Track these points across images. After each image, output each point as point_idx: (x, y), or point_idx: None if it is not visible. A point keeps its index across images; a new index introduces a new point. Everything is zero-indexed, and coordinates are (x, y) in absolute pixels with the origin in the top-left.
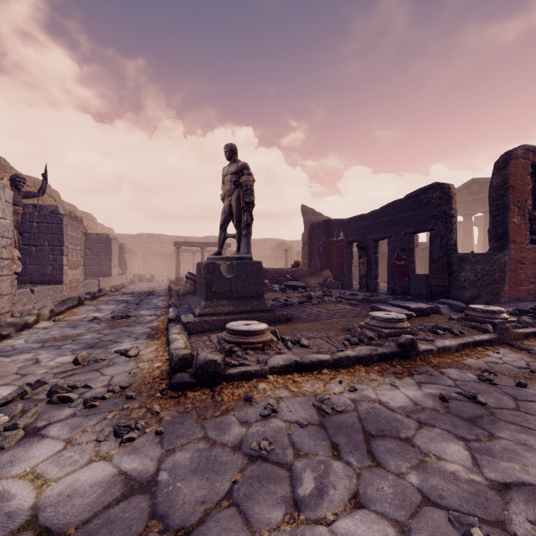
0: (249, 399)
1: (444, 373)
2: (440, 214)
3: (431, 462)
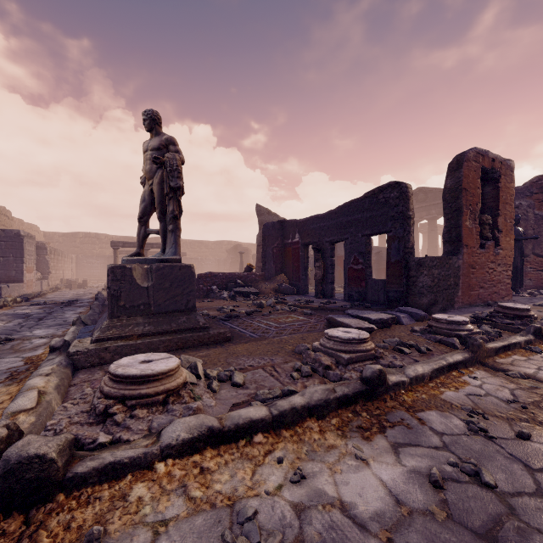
0: (93, 541)
1: (424, 422)
2: (397, 215)
3: None
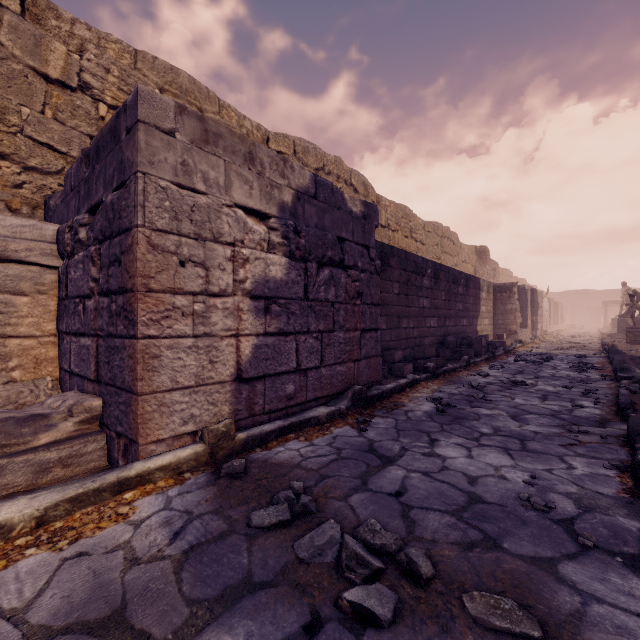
0: None
1: None
2: None
3: None
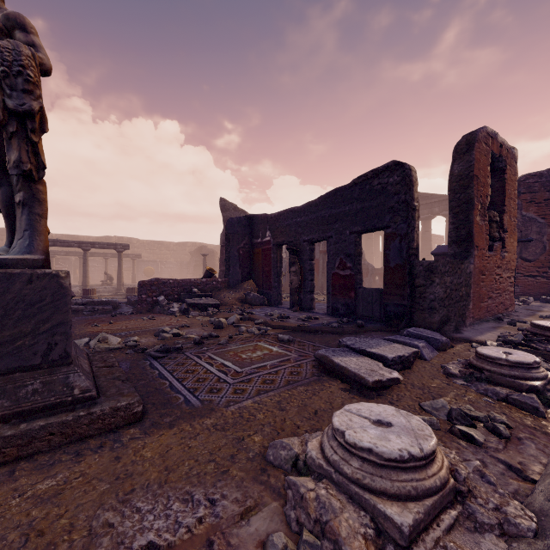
0: None
1: None
2: (398, 206)
3: None
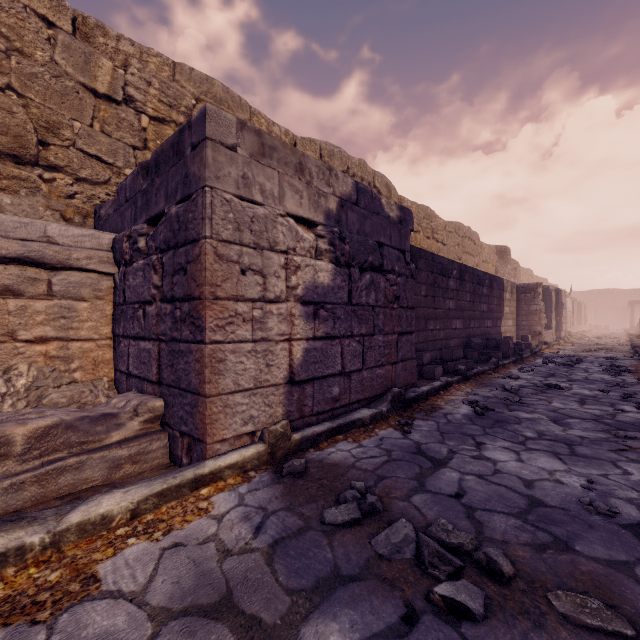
0: None
1: None
2: None
3: None
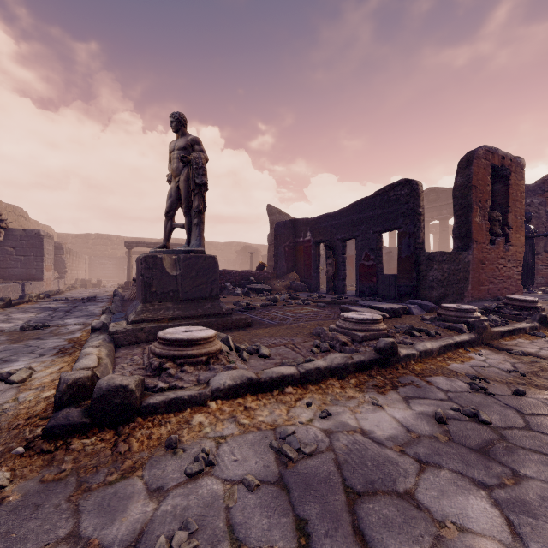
0: (172, 444)
1: (431, 383)
2: (408, 212)
3: (452, 539)
